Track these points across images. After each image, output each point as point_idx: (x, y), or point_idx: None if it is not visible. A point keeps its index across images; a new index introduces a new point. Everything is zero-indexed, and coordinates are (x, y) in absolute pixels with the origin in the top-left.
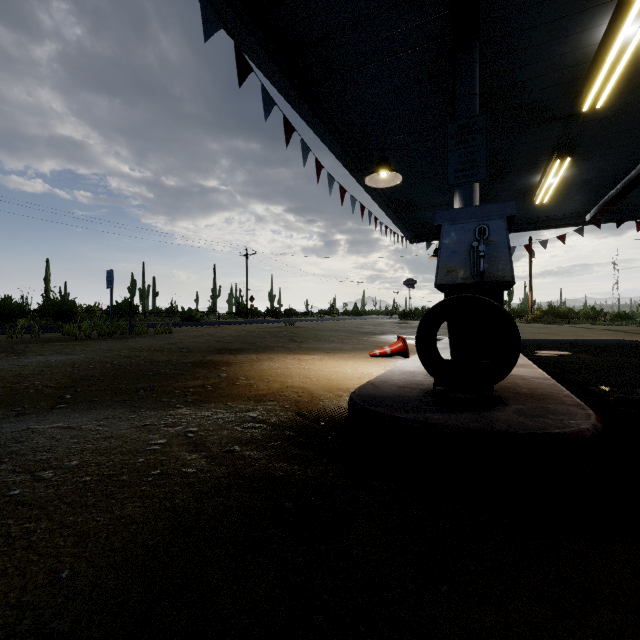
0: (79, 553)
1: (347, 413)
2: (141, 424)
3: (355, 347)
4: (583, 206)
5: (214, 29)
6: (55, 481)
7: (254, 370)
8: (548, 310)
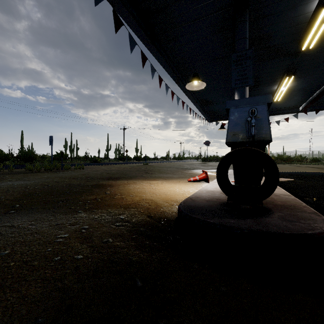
0: None
1: (176, 215)
2: (55, 223)
3: (180, 176)
4: (298, 102)
5: None
6: None
7: (125, 189)
8: (278, 157)
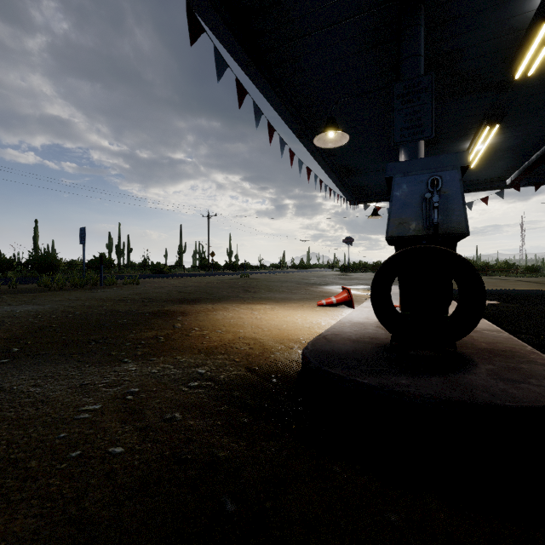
0: None
1: (299, 368)
2: (79, 383)
3: (303, 297)
4: (505, 171)
5: None
6: None
7: (208, 320)
8: None
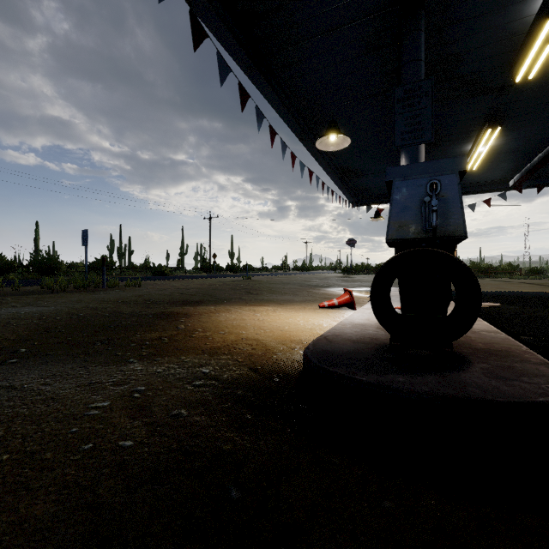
0: None
1: (300, 368)
2: (88, 382)
3: (305, 299)
4: (507, 173)
5: None
6: None
7: (211, 321)
8: (471, 266)
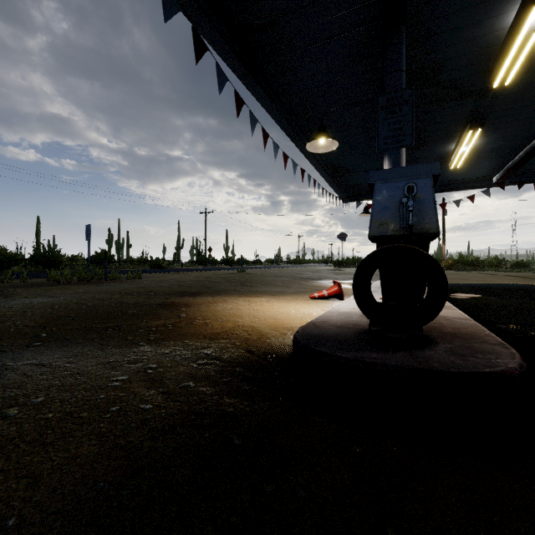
0: (29, 497)
1: (291, 350)
2: (106, 361)
3: (297, 290)
4: (490, 171)
5: (174, 11)
6: (19, 418)
7: (210, 311)
8: (458, 259)
